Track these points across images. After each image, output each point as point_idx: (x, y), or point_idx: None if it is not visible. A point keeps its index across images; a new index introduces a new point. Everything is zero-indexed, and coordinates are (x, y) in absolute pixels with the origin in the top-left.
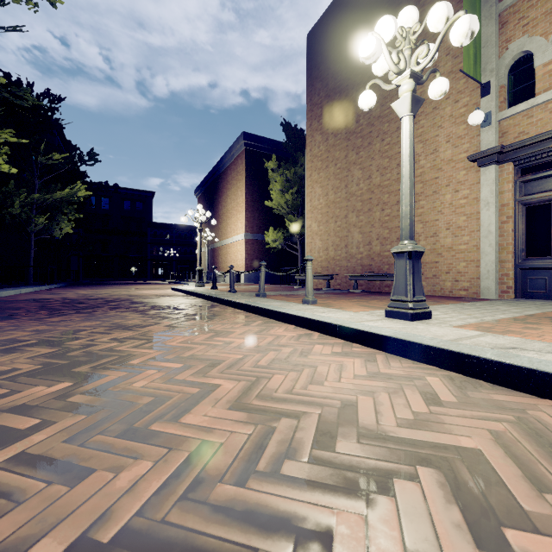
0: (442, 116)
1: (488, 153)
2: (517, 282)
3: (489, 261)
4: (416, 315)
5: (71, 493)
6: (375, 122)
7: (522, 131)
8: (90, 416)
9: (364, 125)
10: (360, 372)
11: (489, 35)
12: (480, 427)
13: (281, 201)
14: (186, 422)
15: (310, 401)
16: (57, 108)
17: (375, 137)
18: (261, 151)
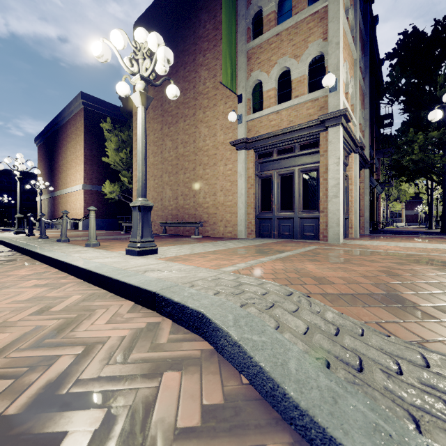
0: (218, 111)
1: (240, 141)
2: (256, 227)
3: (241, 213)
4: (141, 252)
5: None
6: (180, 107)
7: (257, 130)
8: None
9: (173, 107)
10: (25, 298)
11: (241, 63)
12: (37, 325)
13: (117, 158)
14: None
15: None
16: None
17: (180, 118)
18: (101, 112)
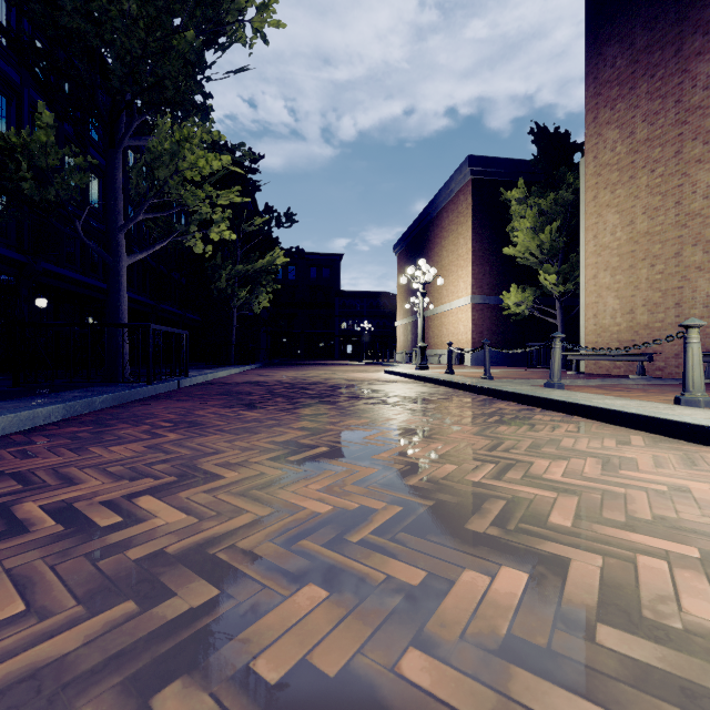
0: None
1: None
2: None
3: None
4: None
5: None
6: None
7: None
8: None
9: None
10: None
11: None
12: None
13: (531, 245)
14: None
15: None
16: (256, 168)
17: None
18: (494, 178)
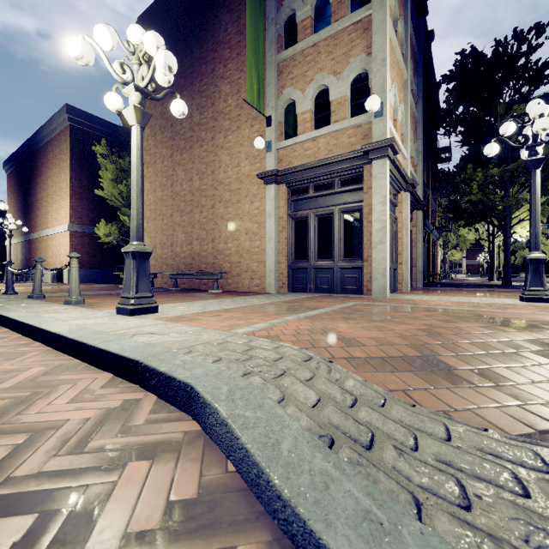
0: (243, 135)
1: (269, 174)
2: (289, 279)
3: (271, 262)
4: (136, 310)
5: None
6: (196, 128)
7: (290, 161)
8: None
9: (187, 128)
10: None
11: (271, 78)
12: None
13: (114, 192)
14: None
15: None
16: None
17: (196, 142)
18: (93, 131)
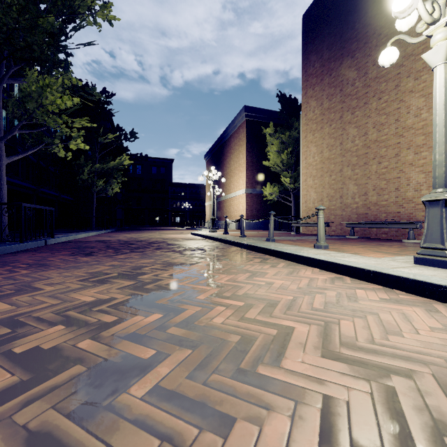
0: None
1: None
2: None
3: None
4: None
5: (227, 446)
6: (371, 83)
7: None
8: (194, 350)
9: (359, 87)
10: (433, 323)
11: None
12: None
13: (277, 160)
14: (289, 368)
15: (404, 355)
16: (110, 101)
17: (371, 97)
18: (259, 120)
